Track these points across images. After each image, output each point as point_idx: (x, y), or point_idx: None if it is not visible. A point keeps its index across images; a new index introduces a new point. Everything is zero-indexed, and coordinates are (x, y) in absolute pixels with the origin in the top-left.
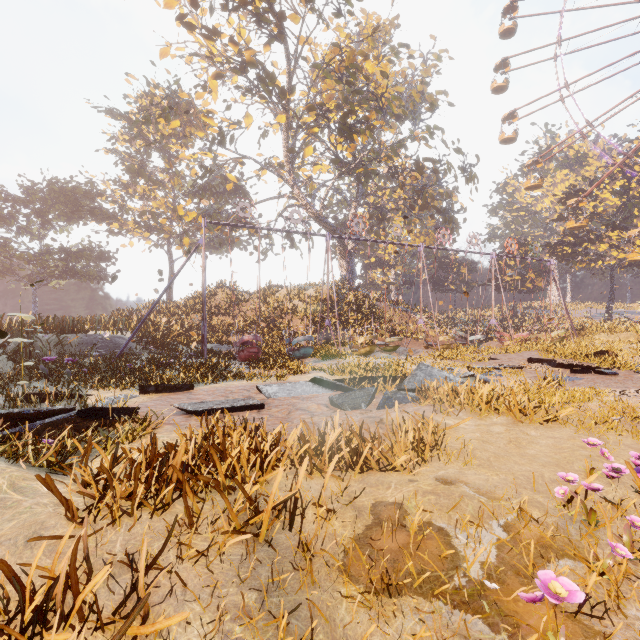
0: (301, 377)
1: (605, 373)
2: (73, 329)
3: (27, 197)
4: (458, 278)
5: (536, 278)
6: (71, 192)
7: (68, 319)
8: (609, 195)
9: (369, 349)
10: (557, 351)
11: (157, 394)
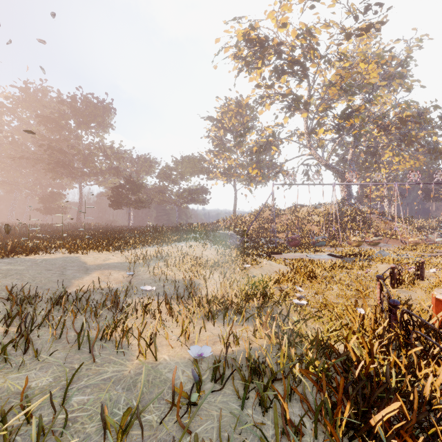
0: (322, 254)
1: None
2: (216, 230)
3: (176, 167)
4: None
5: None
6: (193, 162)
7: (214, 226)
8: None
9: (358, 244)
10: None
11: (271, 255)
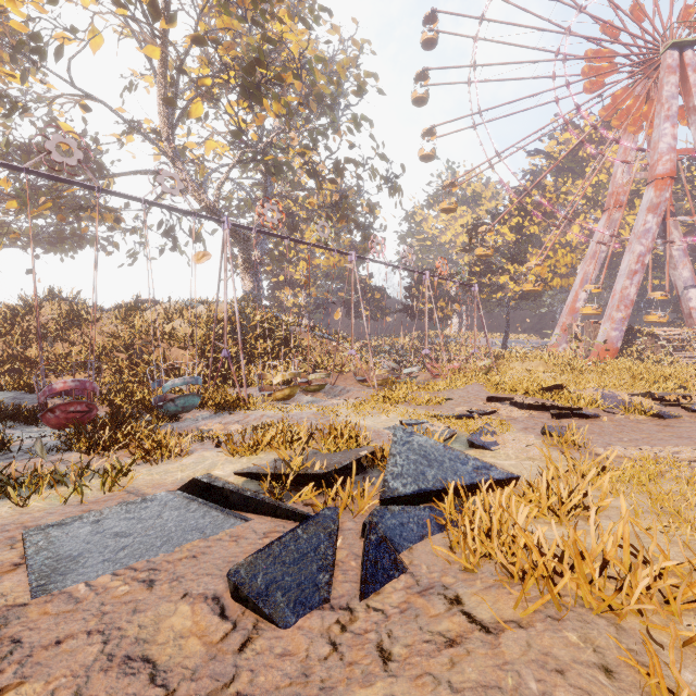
0: (167, 469)
1: (589, 416)
2: None
3: None
4: (373, 304)
5: (445, 307)
6: None
7: None
8: (507, 231)
9: (289, 392)
10: (507, 386)
11: None
